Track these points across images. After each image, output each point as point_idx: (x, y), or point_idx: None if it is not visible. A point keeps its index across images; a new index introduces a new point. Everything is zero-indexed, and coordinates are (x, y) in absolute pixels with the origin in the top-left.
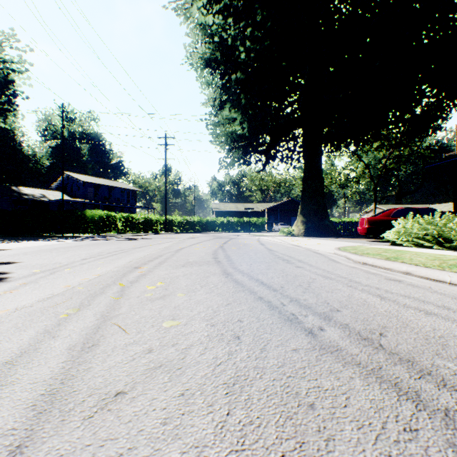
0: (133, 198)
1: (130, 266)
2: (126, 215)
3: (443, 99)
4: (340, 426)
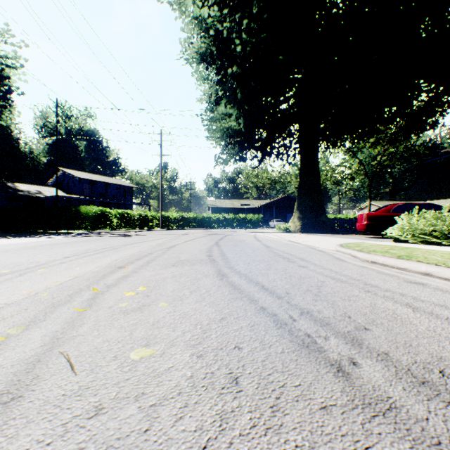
0: (130, 194)
1: (114, 266)
2: (121, 211)
3: (442, 93)
4: None
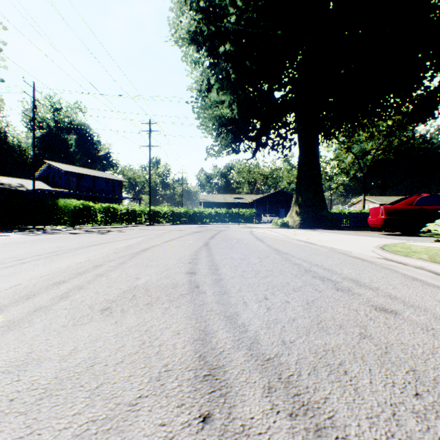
0: (119, 188)
1: None
2: (106, 205)
3: None
4: None
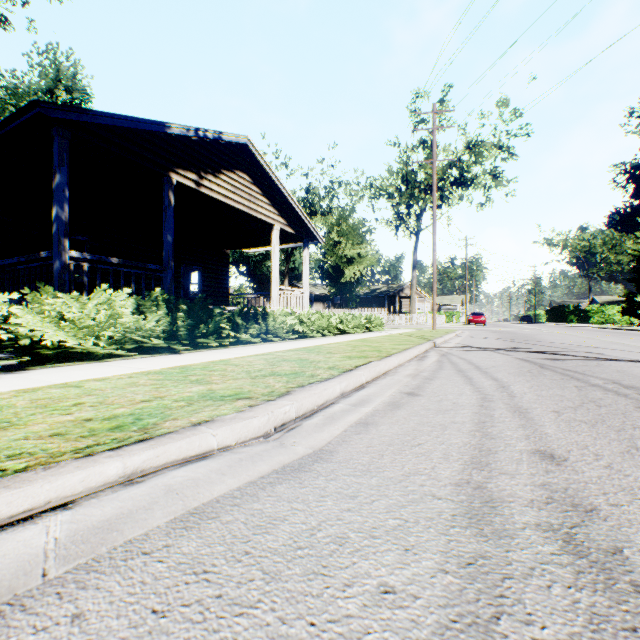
0: None
1: None
2: None
3: None
4: (618, 374)
